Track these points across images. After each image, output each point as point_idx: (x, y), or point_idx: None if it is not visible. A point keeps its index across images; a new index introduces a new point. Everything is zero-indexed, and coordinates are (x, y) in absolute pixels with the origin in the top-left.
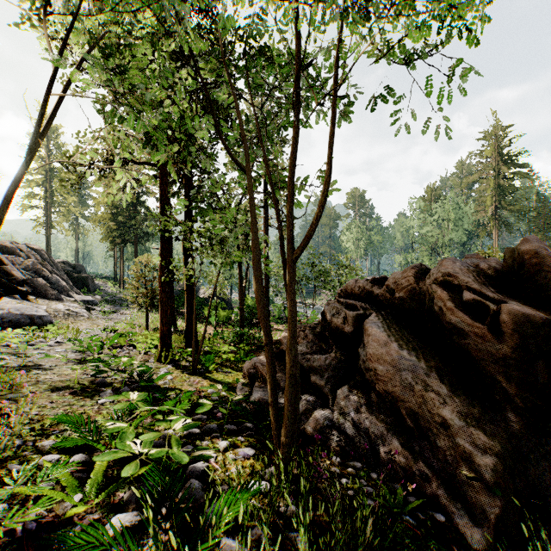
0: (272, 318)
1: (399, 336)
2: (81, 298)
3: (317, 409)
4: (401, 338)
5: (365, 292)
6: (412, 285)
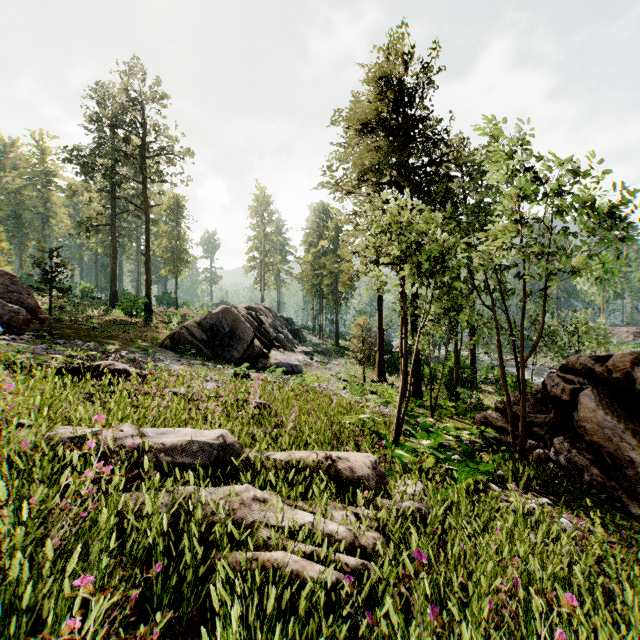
0: (478, 378)
1: (607, 406)
2: (301, 349)
3: (538, 449)
4: (608, 408)
5: (586, 368)
6: (626, 369)
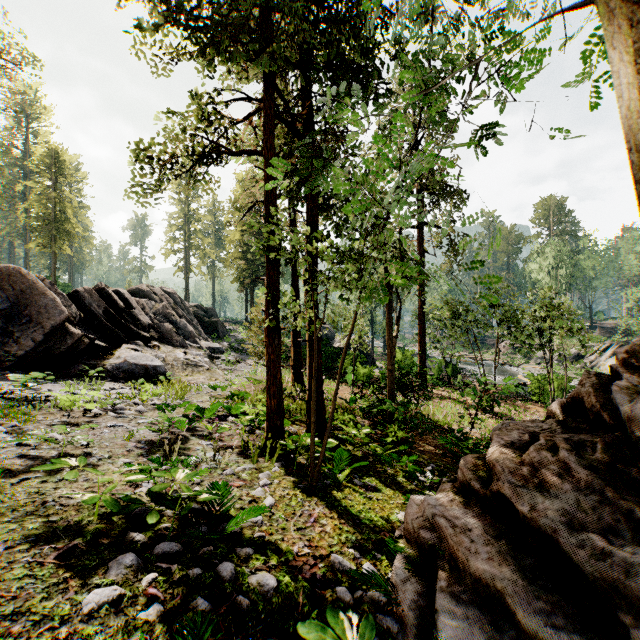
0: (429, 378)
1: None
2: (207, 345)
3: None
4: None
5: None
6: None
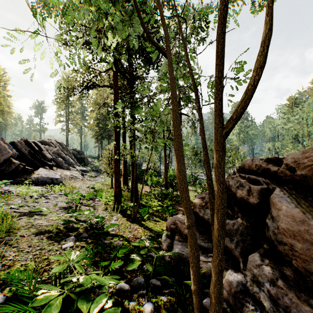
0: None
1: (312, 212)
2: (80, 168)
3: (228, 270)
4: None
5: (261, 169)
6: None
